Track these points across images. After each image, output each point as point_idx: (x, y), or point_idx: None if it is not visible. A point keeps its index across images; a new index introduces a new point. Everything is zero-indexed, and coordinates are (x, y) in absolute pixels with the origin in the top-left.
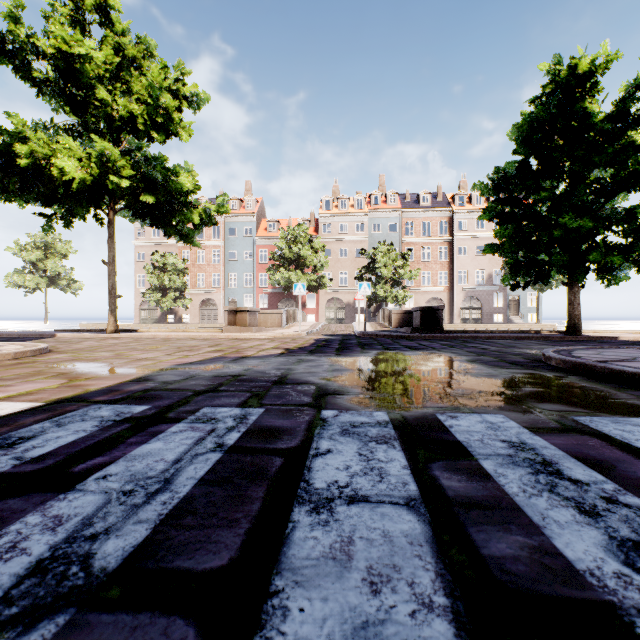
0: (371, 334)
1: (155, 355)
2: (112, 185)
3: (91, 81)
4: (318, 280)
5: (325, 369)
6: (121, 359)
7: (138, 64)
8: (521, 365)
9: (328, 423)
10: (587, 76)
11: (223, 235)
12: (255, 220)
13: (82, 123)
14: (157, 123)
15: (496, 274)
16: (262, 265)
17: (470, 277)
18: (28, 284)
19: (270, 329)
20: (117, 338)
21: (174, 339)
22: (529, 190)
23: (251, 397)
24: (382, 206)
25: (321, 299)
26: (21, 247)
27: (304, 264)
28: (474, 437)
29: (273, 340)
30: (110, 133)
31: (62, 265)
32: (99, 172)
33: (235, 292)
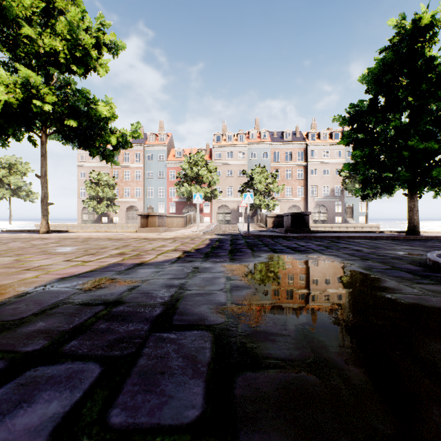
0: (254, 234)
1: (53, 261)
2: (36, 109)
3: (18, 19)
4: (212, 192)
5: (222, 286)
6: (10, 268)
7: (66, 16)
8: (425, 276)
9: None
10: (427, 29)
11: (143, 160)
12: (166, 149)
13: (13, 57)
14: (76, 58)
15: (337, 189)
16: (171, 181)
17: (319, 191)
18: None
19: (175, 229)
20: (46, 238)
21: (93, 239)
22: (377, 121)
23: (97, 386)
24: (257, 140)
25: (214, 206)
26: None
27: (202, 181)
28: None
29: (175, 240)
30: (37, 67)
31: (23, 180)
32: (24, 97)
33: (152, 201)
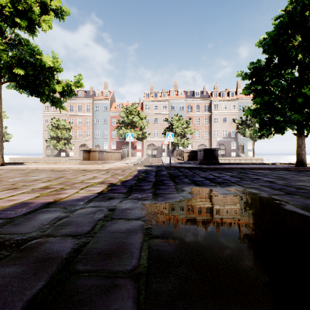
0: (175, 166)
1: None
2: None
3: None
4: (142, 134)
5: (135, 258)
6: None
7: None
8: None
9: None
10: None
11: (92, 110)
12: (109, 102)
13: None
14: (20, 12)
15: (232, 132)
16: (113, 126)
17: (220, 133)
18: None
19: (112, 162)
20: None
21: (37, 171)
22: (272, 76)
23: None
24: (176, 97)
25: (144, 144)
26: None
27: (135, 125)
28: None
29: (108, 171)
30: None
31: None
32: None
33: (98, 140)
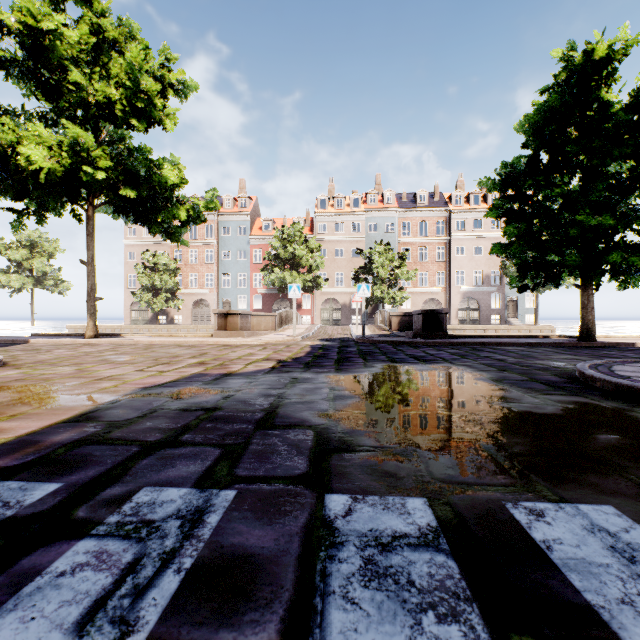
0: (371, 340)
1: (124, 371)
2: (87, 177)
3: (63, 61)
4: (314, 280)
5: (325, 396)
6: (79, 378)
7: (120, 48)
8: (560, 388)
9: (337, 537)
10: (604, 63)
11: (216, 234)
12: (249, 219)
13: (55, 109)
14: (137, 109)
15: (494, 275)
16: (256, 265)
17: (467, 278)
18: (13, 284)
19: (263, 333)
20: (95, 344)
21: (157, 346)
22: (539, 186)
23: (221, 459)
24: (379, 205)
25: (317, 300)
26: (6, 246)
27: (299, 264)
28: (610, 588)
29: (265, 347)
30: (86, 120)
31: (49, 264)
32: (72, 162)
33: (229, 292)
